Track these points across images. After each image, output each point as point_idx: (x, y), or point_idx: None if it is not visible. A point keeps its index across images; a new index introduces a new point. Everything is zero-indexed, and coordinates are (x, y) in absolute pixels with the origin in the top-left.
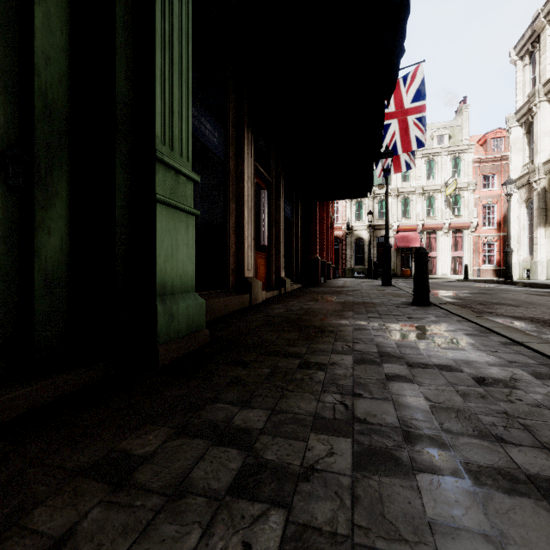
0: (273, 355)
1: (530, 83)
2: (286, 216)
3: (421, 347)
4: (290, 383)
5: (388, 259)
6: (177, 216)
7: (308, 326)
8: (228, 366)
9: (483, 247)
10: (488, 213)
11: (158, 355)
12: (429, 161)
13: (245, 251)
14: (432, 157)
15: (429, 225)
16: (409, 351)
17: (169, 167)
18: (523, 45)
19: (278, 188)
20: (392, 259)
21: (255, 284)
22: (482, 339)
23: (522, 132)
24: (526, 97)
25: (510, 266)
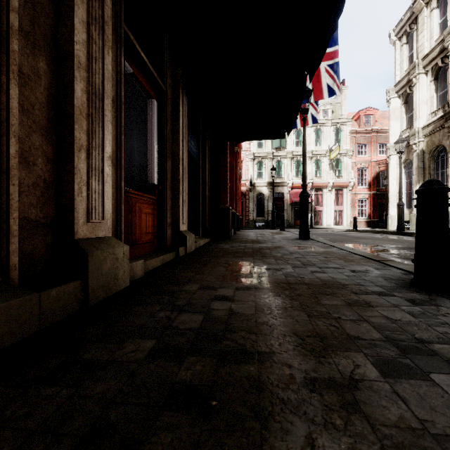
0: None
1: (407, 60)
2: (190, 152)
3: None
4: None
5: (306, 210)
6: None
7: None
8: None
9: (358, 202)
10: (361, 175)
11: None
12: (316, 131)
13: (77, 178)
14: (319, 127)
15: (317, 184)
16: None
17: None
18: (402, 27)
19: (177, 105)
20: (287, 212)
21: (106, 254)
22: None
23: (400, 103)
24: (404, 72)
25: (402, 218)
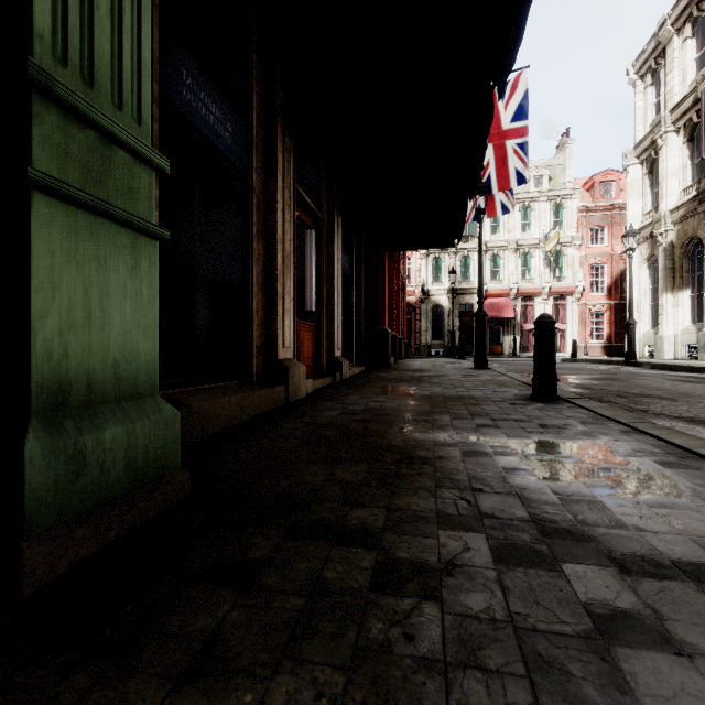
0: (316, 536)
1: (653, 110)
2: (343, 270)
3: (607, 502)
4: (356, 671)
5: (483, 333)
6: (105, 232)
7: (381, 449)
8: (202, 587)
9: (590, 317)
10: (596, 275)
11: (21, 567)
12: (524, 209)
13: (279, 318)
14: (528, 203)
15: (524, 290)
16: (592, 516)
17: (78, 117)
18: (645, 61)
19: (332, 229)
20: None
21: (295, 370)
22: (699, 477)
23: (643, 172)
24: (648, 127)
25: (632, 342)
